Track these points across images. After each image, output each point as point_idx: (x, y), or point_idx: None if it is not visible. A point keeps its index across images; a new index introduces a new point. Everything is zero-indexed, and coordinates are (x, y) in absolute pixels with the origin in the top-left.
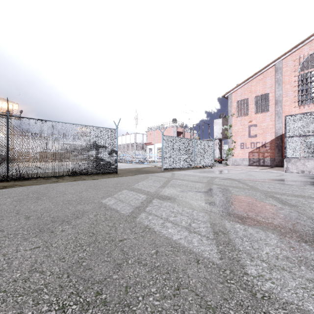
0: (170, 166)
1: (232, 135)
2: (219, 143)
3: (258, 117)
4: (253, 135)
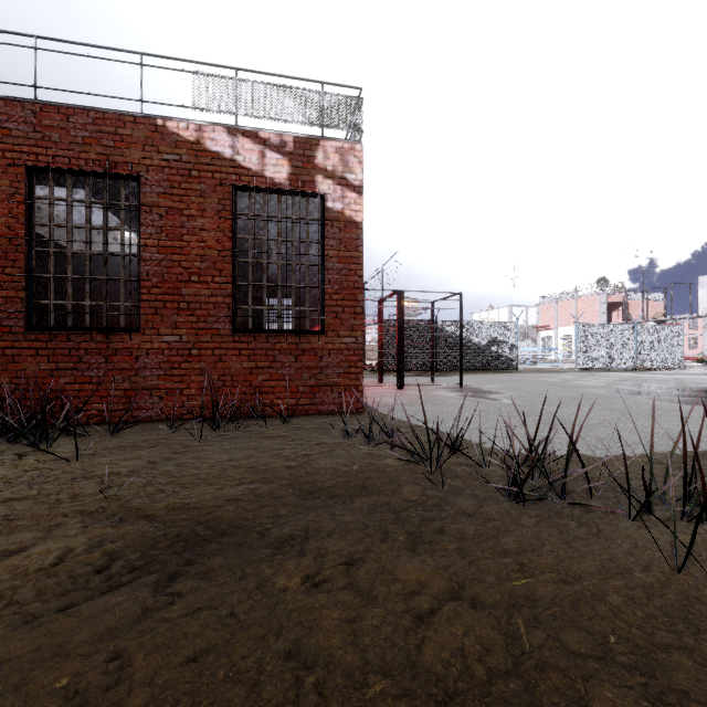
0: (589, 366)
1: None
2: None
3: None
4: None
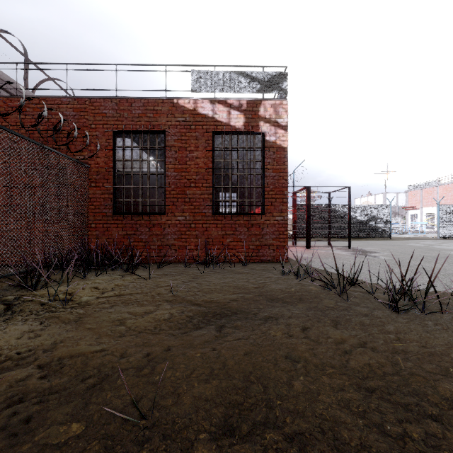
0: (448, 235)
1: None
2: None
3: None
4: None
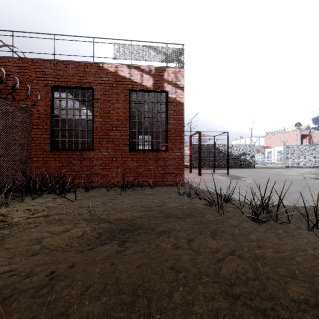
0: (291, 165)
1: None
2: None
3: None
4: None
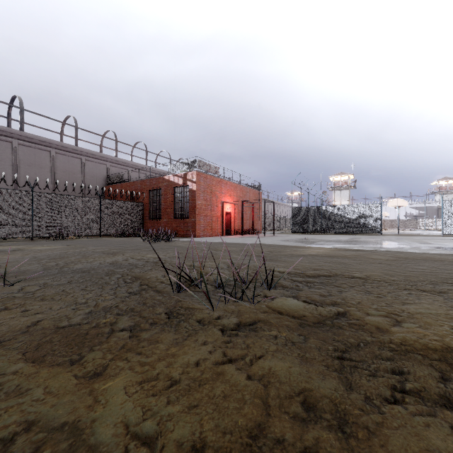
0: None
1: None
2: None
3: None
4: None
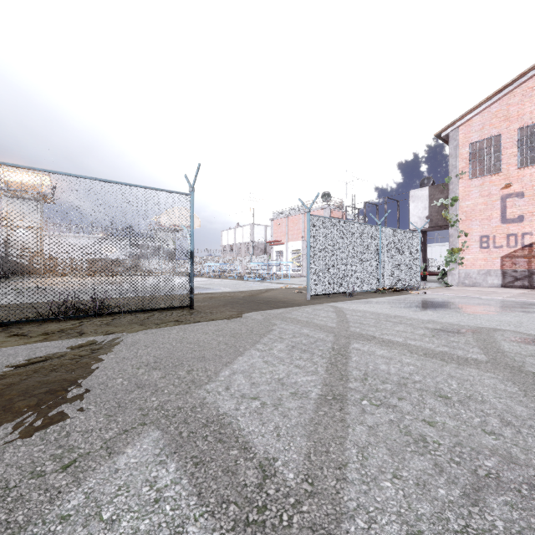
0: (326, 289)
1: (459, 219)
2: (421, 240)
3: (528, 174)
4: (514, 218)
